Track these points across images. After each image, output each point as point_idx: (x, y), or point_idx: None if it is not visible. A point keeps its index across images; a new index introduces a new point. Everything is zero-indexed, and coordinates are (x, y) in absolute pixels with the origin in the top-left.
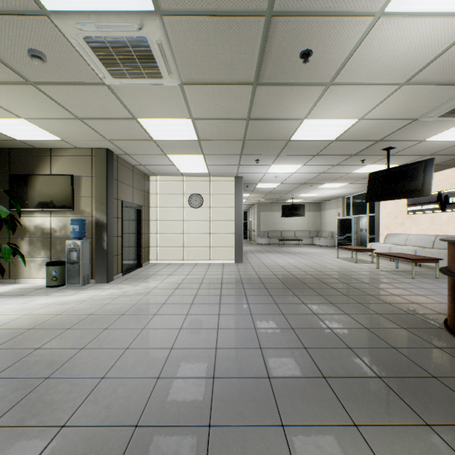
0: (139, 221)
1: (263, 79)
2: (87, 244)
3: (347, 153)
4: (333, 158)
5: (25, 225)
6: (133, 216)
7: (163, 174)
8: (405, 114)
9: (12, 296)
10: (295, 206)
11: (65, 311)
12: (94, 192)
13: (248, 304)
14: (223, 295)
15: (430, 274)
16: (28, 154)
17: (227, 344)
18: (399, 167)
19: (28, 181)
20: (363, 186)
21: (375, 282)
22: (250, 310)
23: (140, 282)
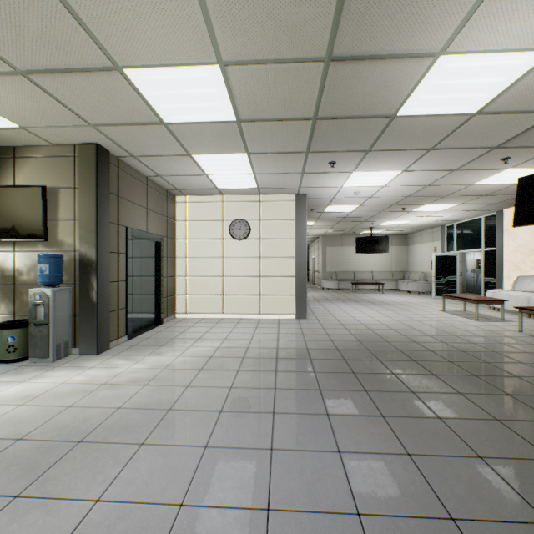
0: (159, 258)
1: None
2: (65, 294)
3: (485, 145)
4: (456, 156)
5: None
6: (148, 251)
7: (193, 192)
8: None
9: None
10: (375, 239)
11: None
12: (78, 212)
13: (328, 417)
14: (279, 388)
15: None
16: None
17: None
18: None
19: None
20: (480, 208)
21: None
22: (335, 436)
23: (148, 354)
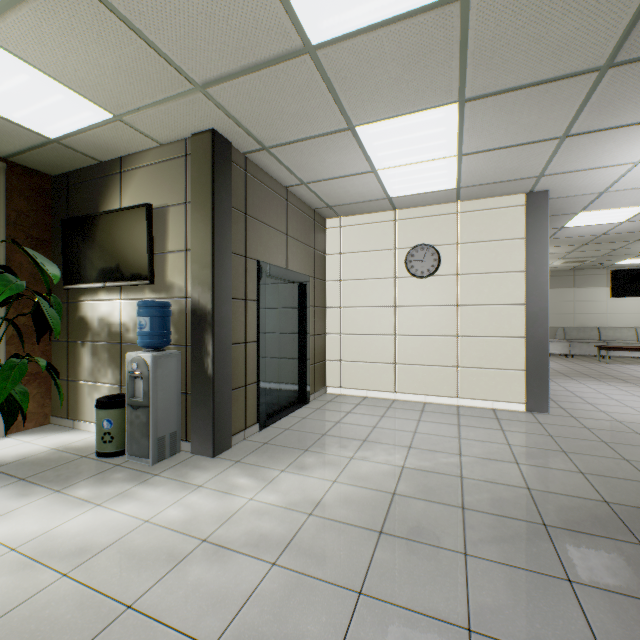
0: (303, 308)
1: None
2: (172, 362)
3: None
4: None
5: (86, 316)
6: (289, 297)
7: (350, 209)
8: None
9: (9, 478)
10: None
11: None
12: (190, 239)
13: None
14: None
15: None
16: (91, 177)
17: None
18: None
19: (85, 229)
20: None
21: None
22: None
23: (284, 467)
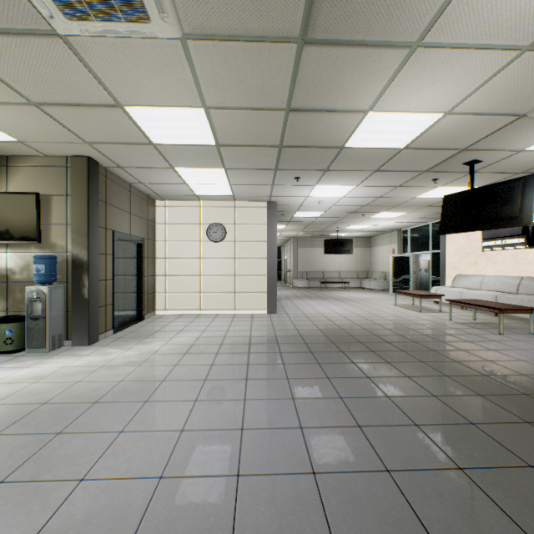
0: (140, 259)
1: (314, 32)
2: (59, 292)
3: (416, 169)
4: (396, 176)
5: None
6: (131, 252)
7: (173, 197)
8: (512, 105)
9: None
10: (341, 241)
11: (7, 396)
12: (71, 217)
13: (288, 380)
14: (251, 364)
15: (519, 327)
16: None
17: (256, 465)
18: (486, 187)
19: None
20: (426, 216)
21: (454, 340)
22: (291, 390)
23: (136, 344)
